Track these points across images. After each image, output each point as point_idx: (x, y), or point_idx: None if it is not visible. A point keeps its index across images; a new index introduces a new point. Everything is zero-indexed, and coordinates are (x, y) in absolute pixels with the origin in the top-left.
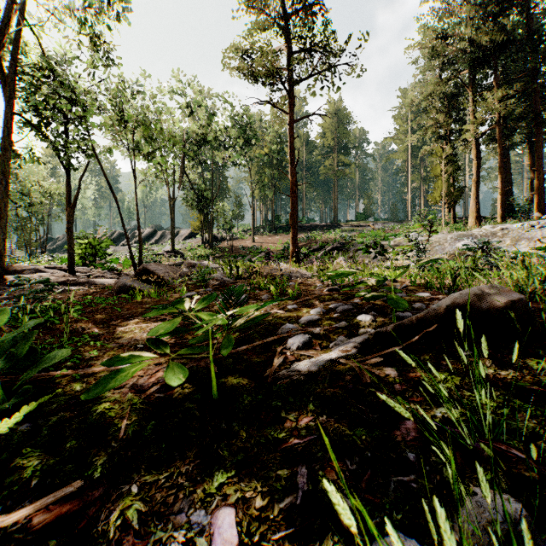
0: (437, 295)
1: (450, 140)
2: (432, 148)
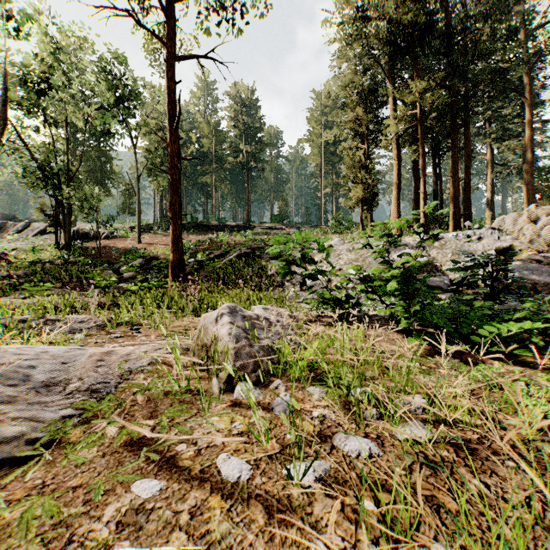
0: None
1: (368, 140)
2: (350, 146)
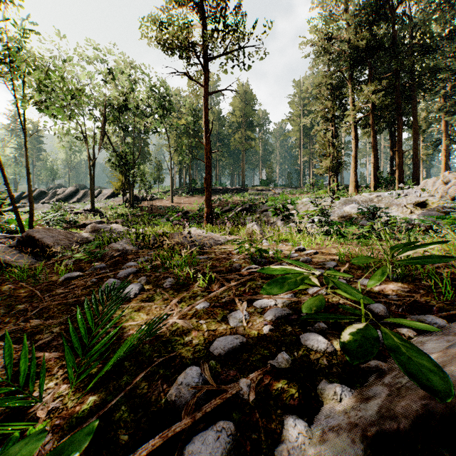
0: (385, 284)
1: (335, 123)
2: (320, 128)
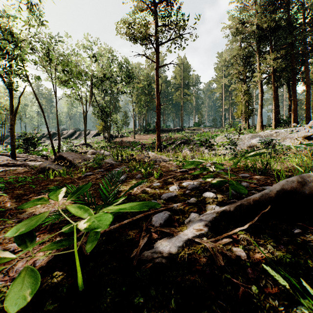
0: (254, 176)
1: (246, 82)
2: (236, 86)
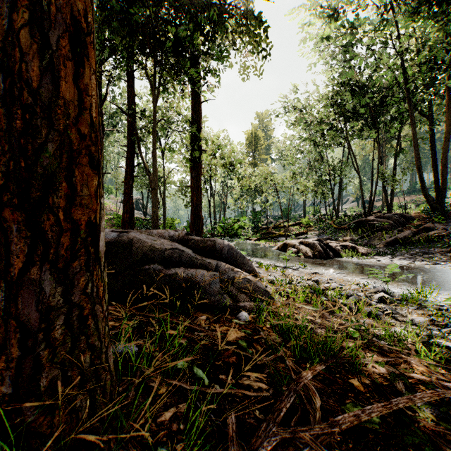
0: None
1: None
2: None
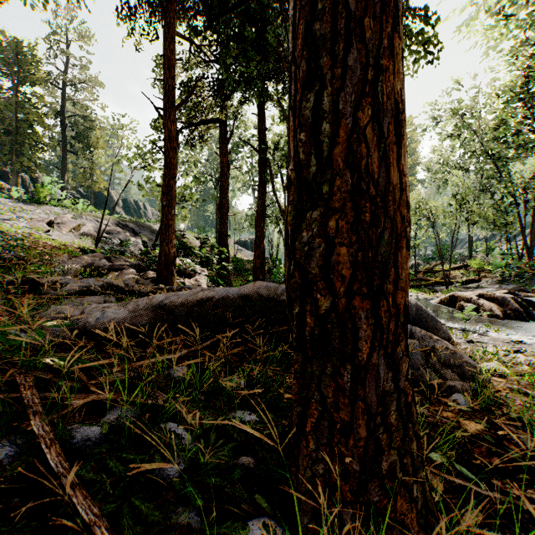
0: None
1: None
2: None
